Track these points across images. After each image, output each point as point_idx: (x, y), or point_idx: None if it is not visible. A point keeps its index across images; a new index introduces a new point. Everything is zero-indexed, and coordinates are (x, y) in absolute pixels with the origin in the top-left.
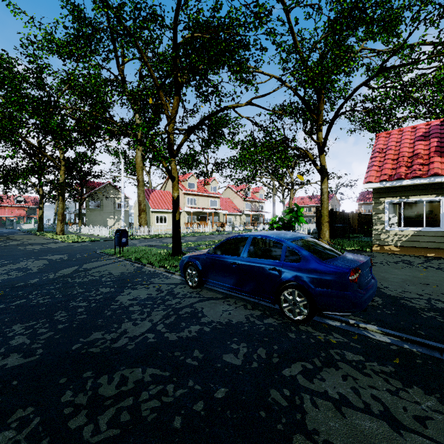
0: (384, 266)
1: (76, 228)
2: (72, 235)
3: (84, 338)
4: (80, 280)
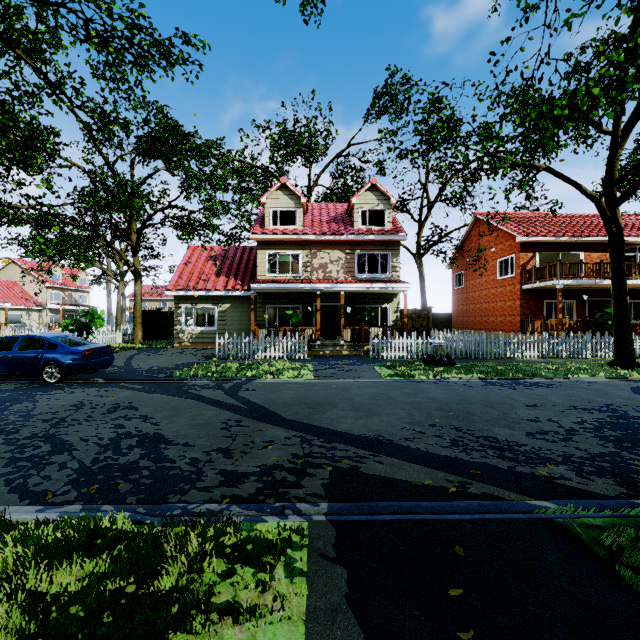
0: (161, 356)
1: None
2: None
3: None
4: None
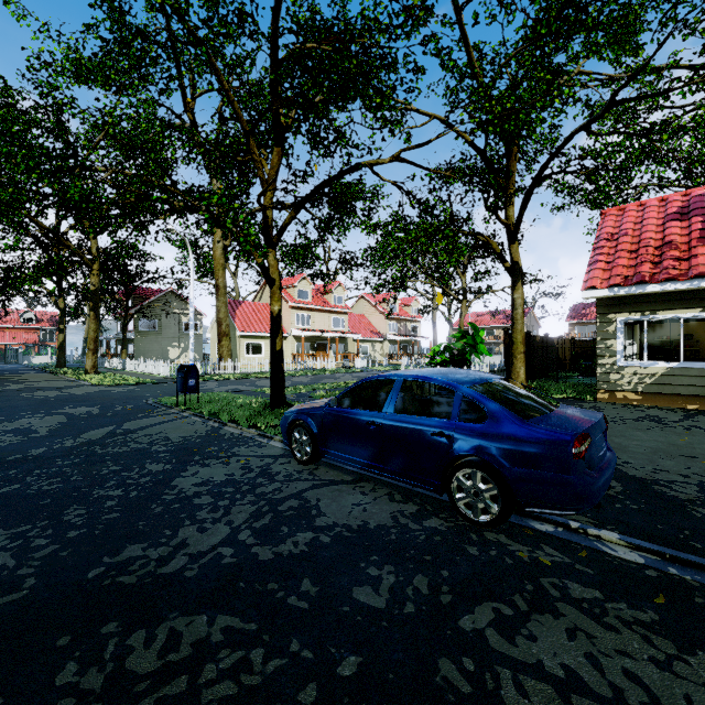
0: (619, 426)
1: (118, 363)
2: (111, 374)
3: (112, 556)
4: (116, 450)
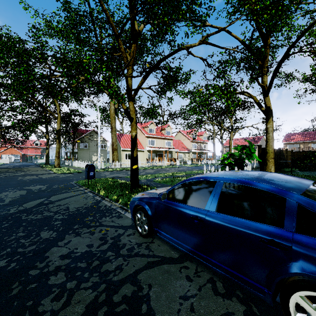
0: None
1: (69, 162)
2: (65, 167)
3: None
4: (33, 217)
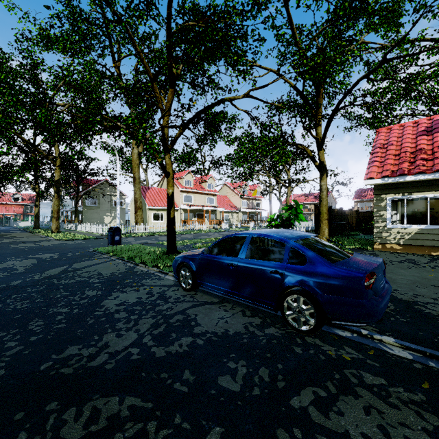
0: (389, 266)
1: (72, 226)
2: (67, 233)
3: (58, 354)
4: (67, 282)
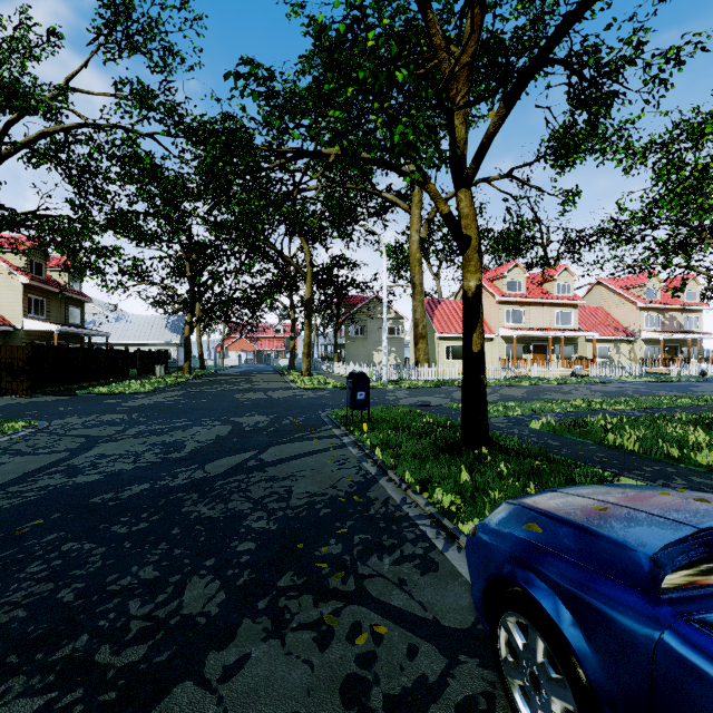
0: None
1: (329, 366)
2: (319, 377)
3: None
4: (204, 511)
